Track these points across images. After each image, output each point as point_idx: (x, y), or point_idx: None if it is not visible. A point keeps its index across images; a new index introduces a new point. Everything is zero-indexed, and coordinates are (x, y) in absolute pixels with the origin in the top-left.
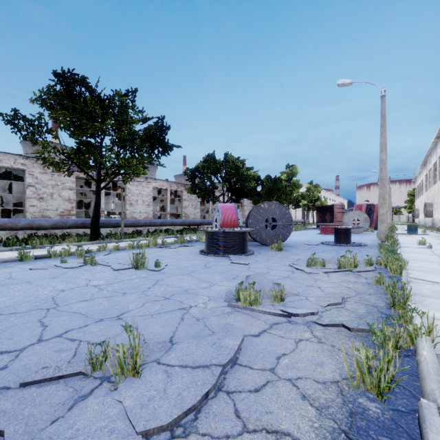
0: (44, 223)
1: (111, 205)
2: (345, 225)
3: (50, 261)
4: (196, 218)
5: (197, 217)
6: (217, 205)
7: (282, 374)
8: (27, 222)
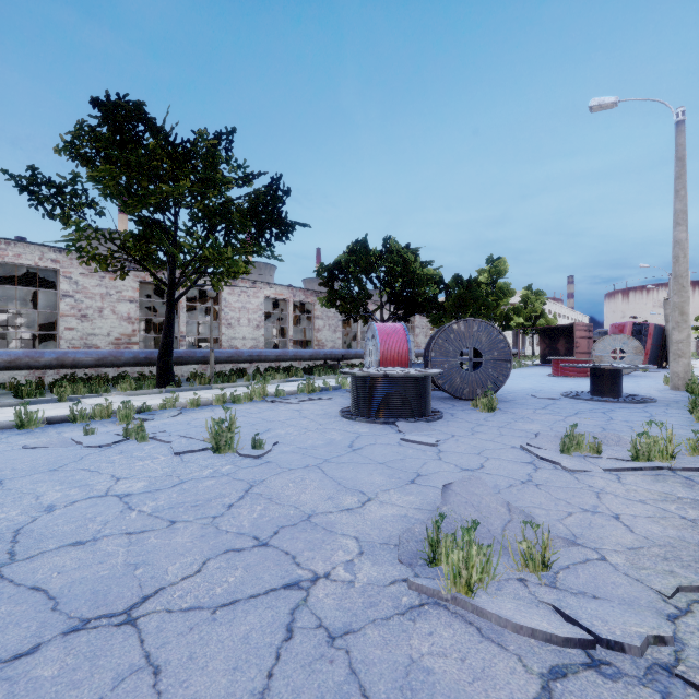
0: (83, 357)
1: (203, 326)
2: (598, 361)
3: (71, 429)
4: (337, 347)
5: (338, 346)
6: (372, 326)
7: None
8: (55, 356)
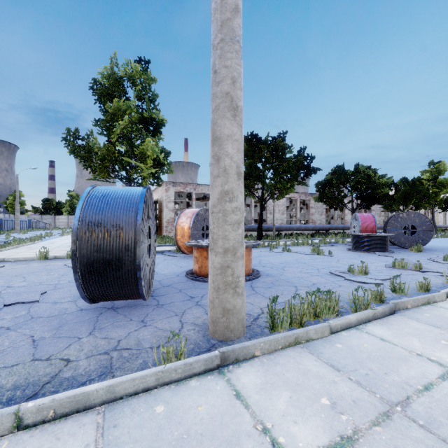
0: None
1: None
2: None
3: (260, 249)
4: (322, 223)
5: (323, 223)
6: (356, 215)
7: (419, 280)
8: None
